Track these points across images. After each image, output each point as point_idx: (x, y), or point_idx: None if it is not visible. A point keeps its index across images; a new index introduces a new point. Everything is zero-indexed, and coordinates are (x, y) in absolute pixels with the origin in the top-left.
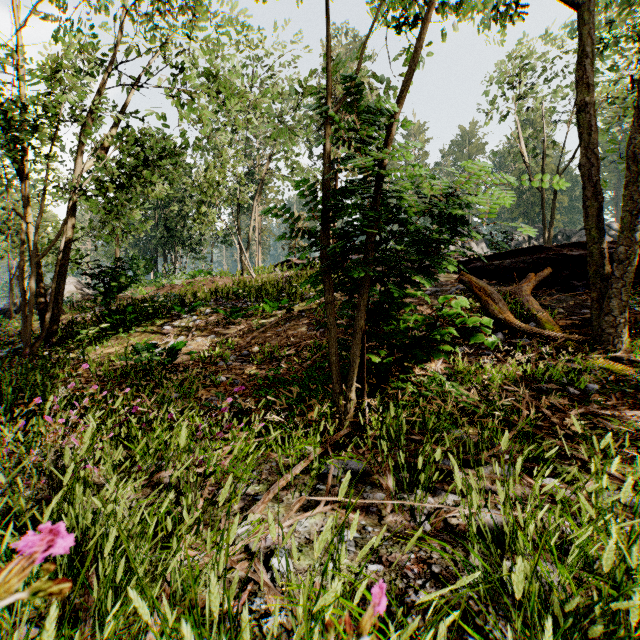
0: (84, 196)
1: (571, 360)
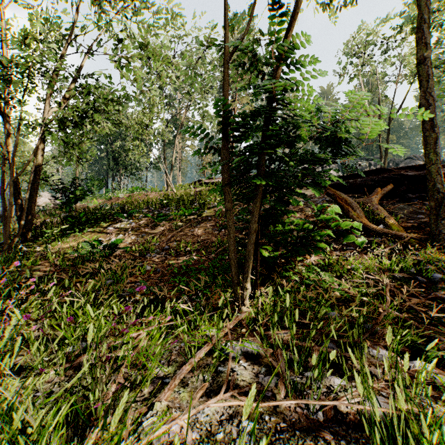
0: (48, 131)
1: (416, 254)
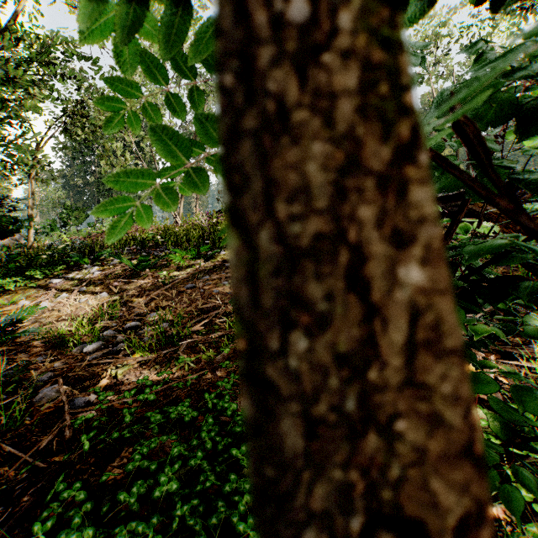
0: None
1: None
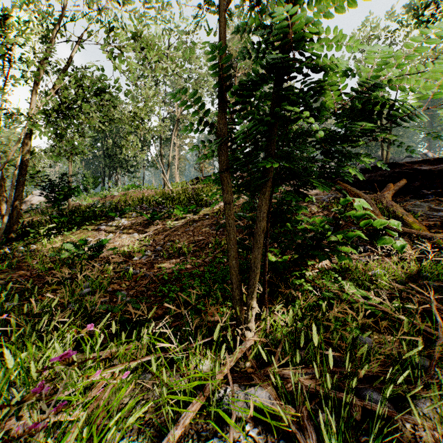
0: (30, 121)
1: None
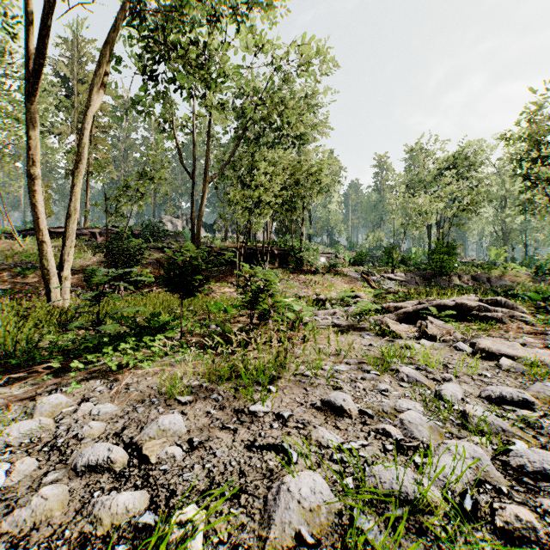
0: None
1: None
